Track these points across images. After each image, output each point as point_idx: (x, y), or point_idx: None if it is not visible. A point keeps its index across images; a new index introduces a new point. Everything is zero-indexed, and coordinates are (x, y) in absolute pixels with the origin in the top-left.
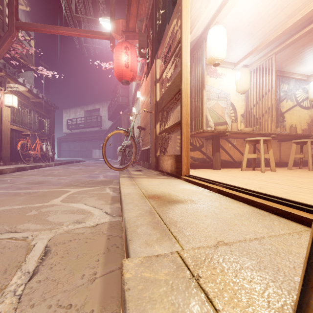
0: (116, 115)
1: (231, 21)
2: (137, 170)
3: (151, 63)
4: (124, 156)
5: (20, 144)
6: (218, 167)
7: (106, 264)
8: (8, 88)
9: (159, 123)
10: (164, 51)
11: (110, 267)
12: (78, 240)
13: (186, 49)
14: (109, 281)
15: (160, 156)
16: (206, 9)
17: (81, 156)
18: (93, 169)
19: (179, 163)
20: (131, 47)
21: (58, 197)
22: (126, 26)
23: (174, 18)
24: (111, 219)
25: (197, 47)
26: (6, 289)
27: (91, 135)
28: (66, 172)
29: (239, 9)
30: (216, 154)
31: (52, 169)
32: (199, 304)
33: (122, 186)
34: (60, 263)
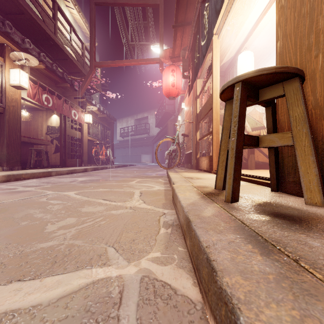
0: (163, 122)
1: (260, 42)
2: (181, 169)
3: (191, 87)
4: (171, 159)
5: (94, 150)
6: (253, 167)
7: (165, 196)
8: (86, 109)
9: (199, 131)
10: (203, 73)
11: (167, 196)
12: (152, 192)
13: (216, 78)
14: (167, 198)
15: (199, 158)
16: (235, 39)
17: (132, 161)
18: (146, 170)
19: (211, 162)
20: (176, 69)
21: (132, 181)
22: (173, 54)
23: (208, 53)
24: (165, 188)
25: (231, 66)
26: (134, 197)
27: (140, 141)
28: (127, 172)
29: (265, 34)
30: (250, 156)
31: (115, 170)
32: (192, 188)
33: (170, 174)
34: (148, 195)
